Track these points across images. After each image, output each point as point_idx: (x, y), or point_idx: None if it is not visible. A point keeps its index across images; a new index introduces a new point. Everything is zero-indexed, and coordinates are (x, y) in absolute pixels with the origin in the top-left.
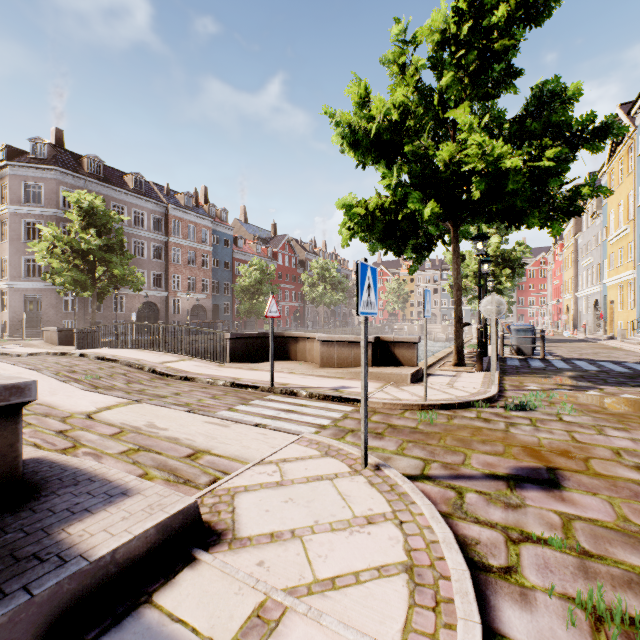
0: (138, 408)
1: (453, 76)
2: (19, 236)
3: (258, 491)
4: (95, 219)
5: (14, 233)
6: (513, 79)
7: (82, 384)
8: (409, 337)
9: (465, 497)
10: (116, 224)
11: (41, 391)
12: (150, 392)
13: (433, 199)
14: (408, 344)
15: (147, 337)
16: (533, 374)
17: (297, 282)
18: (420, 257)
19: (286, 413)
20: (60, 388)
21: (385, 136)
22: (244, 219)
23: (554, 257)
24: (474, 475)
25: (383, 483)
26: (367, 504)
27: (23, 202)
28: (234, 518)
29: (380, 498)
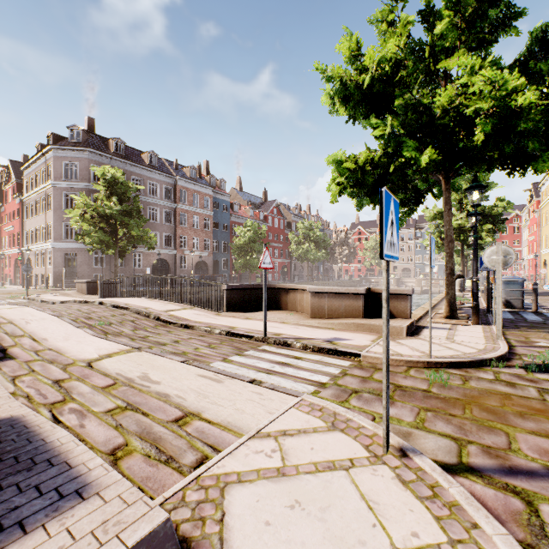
0: (136, 356)
1: (448, 22)
2: (60, 206)
3: (254, 483)
4: (117, 189)
5: (57, 203)
6: (513, 21)
7: (94, 330)
8: (402, 289)
9: (541, 512)
10: (135, 194)
11: (56, 336)
12: (152, 339)
13: (430, 146)
14: (400, 296)
15: (155, 288)
16: (535, 328)
17: (284, 241)
18: (408, 211)
19: (281, 366)
20: (74, 334)
21: (377, 87)
22: (239, 188)
23: (529, 214)
24: (535, 470)
25: (418, 481)
26: (407, 522)
27: (63, 178)
28: (222, 535)
29: (423, 511)
